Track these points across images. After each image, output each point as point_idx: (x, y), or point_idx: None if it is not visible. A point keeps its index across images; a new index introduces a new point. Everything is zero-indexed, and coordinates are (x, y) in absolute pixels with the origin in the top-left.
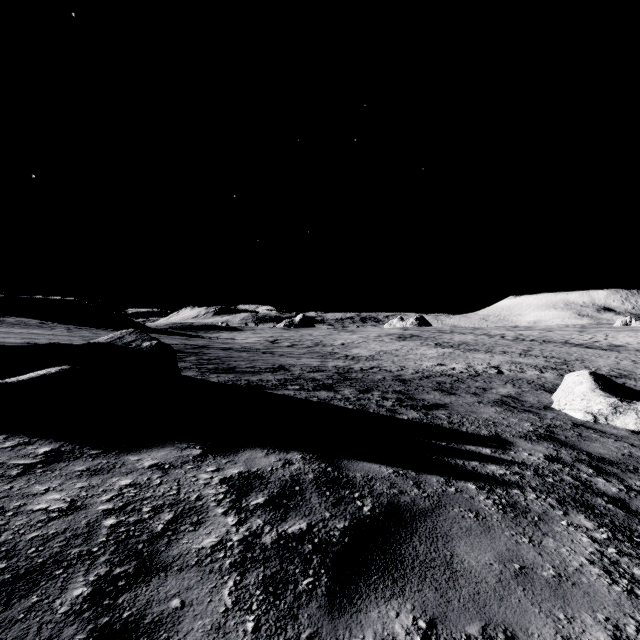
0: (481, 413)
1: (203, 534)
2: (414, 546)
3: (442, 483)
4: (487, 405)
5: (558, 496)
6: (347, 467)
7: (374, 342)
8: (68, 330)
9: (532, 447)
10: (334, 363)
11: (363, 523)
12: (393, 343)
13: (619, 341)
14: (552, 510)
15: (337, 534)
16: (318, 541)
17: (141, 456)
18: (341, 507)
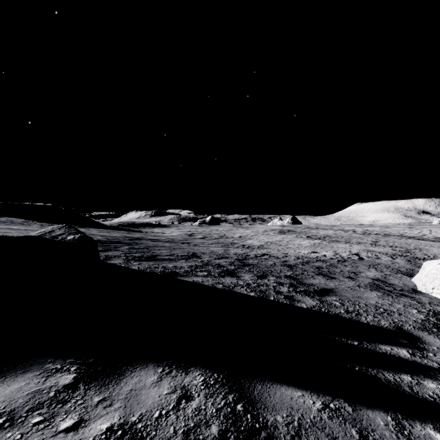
0: (367, 298)
1: None
2: None
3: (395, 431)
4: (367, 289)
5: None
6: (262, 400)
7: (262, 235)
8: (41, 226)
9: None
10: (234, 251)
11: None
12: (276, 236)
13: None
14: None
15: None
16: None
17: None
18: None
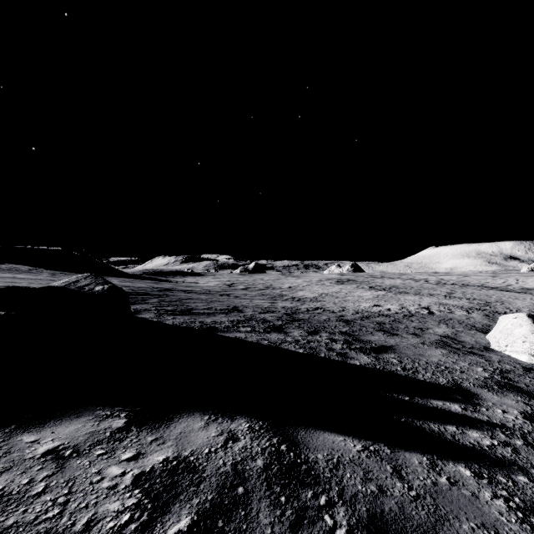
0: (429, 356)
1: None
2: None
3: (427, 467)
4: (431, 347)
5: None
6: (305, 442)
7: (316, 285)
8: (52, 275)
9: (501, 400)
10: (283, 304)
11: None
12: (333, 286)
13: (529, 285)
14: None
15: None
16: None
17: (41, 434)
18: (303, 532)
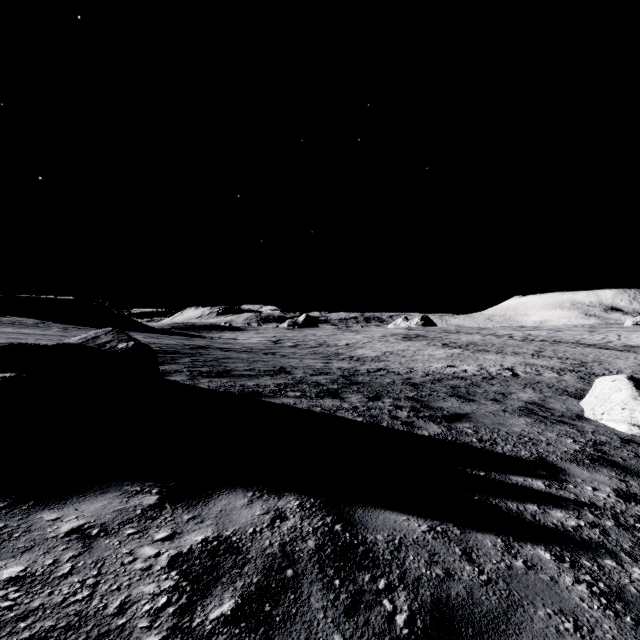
0: (511, 426)
1: None
2: None
3: (501, 550)
4: (514, 415)
5: None
6: (363, 522)
7: (379, 342)
8: (63, 330)
9: (591, 476)
10: (339, 365)
11: None
12: (399, 343)
13: (633, 341)
14: None
15: None
16: None
17: (63, 511)
18: (359, 617)
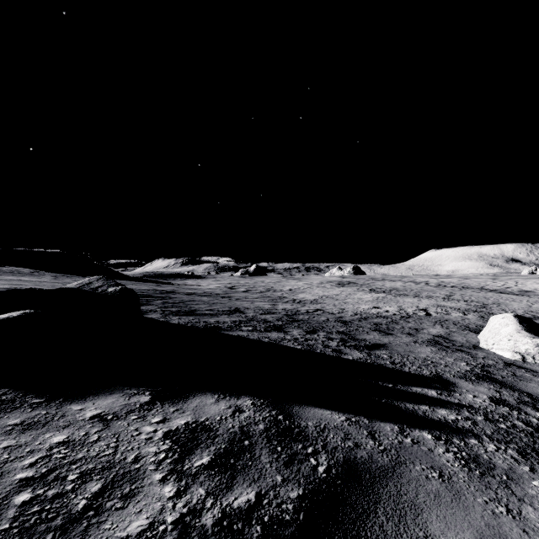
0: (419, 353)
1: (132, 513)
2: (380, 524)
3: (397, 432)
4: (422, 345)
5: (517, 446)
6: (298, 414)
7: (317, 288)
8: (54, 277)
9: (474, 388)
10: (283, 306)
11: (319, 490)
12: (333, 289)
13: (528, 287)
14: (517, 465)
15: (290, 508)
16: (268, 520)
17: (85, 405)
18: (294, 467)
